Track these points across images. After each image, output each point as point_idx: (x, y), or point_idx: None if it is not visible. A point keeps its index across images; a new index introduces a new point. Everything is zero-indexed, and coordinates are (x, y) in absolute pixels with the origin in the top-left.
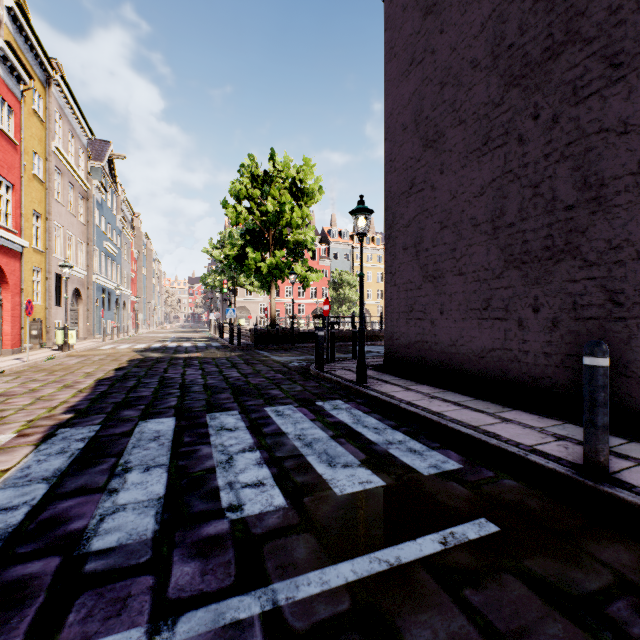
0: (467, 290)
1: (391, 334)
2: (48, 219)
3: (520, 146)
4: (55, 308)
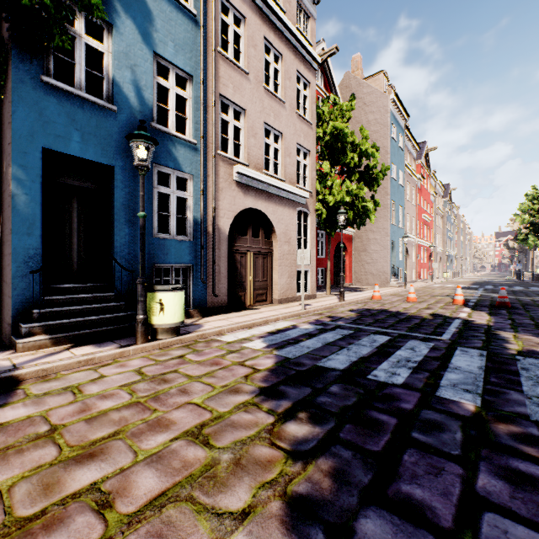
0: None
1: None
2: (434, 233)
3: None
4: None
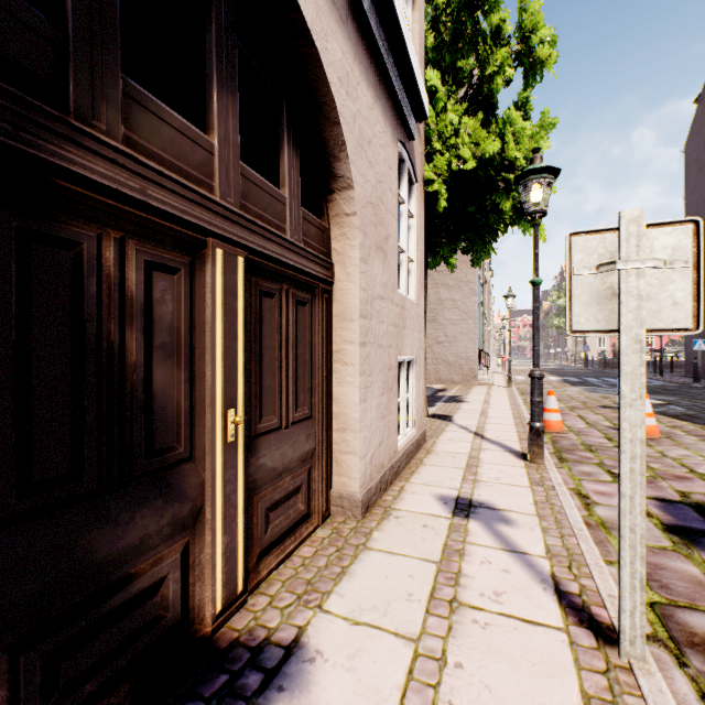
0: None
1: (686, 360)
2: None
3: None
4: None
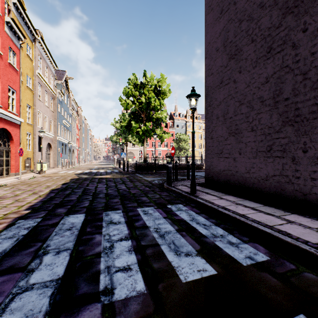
0: (257, 140)
1: (209, 166)
2: (34, 108)
3: (293, 50)
4: (38, 152)
